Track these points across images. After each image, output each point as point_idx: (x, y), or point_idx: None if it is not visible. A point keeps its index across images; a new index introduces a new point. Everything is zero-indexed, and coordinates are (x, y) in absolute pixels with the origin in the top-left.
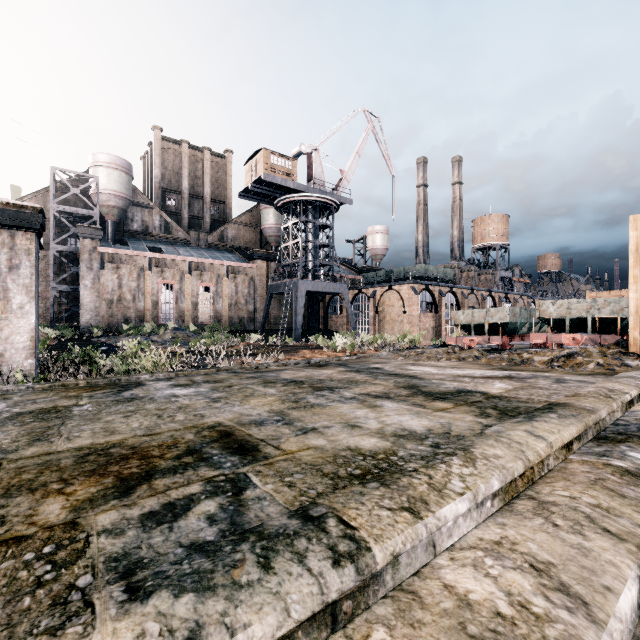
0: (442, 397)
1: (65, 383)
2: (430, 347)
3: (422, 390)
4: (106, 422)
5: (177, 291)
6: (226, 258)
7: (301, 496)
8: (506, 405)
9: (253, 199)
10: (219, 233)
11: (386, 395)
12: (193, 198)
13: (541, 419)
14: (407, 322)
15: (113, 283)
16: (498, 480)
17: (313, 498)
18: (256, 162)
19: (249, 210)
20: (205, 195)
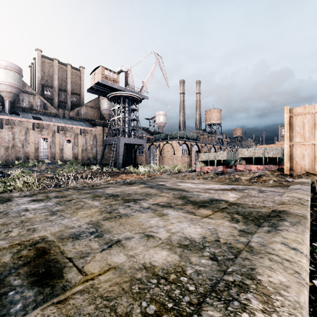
0: (203, 205)
1: None
2: (187, 172)
3: (190, 200)
4: None
5: (50, 142)
6: (80, 125)
7: None
8: (243, 210)
9: (95, 93)
10: (76, 111)
11: (169, 204)
12: (61, 91)
13: (283, 228)
14: (175, 159)
15: (9, 136)
16: None
17: None
18: (97, 73)
19: (93, 99)
20: (68, 90)
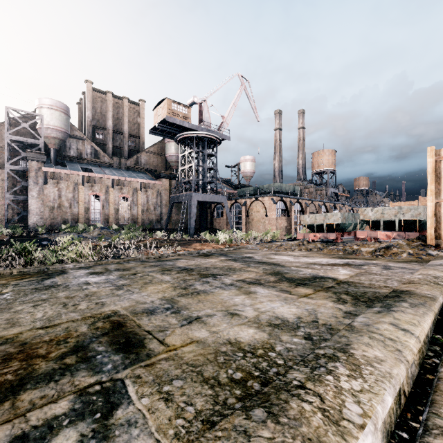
0: (302, 283)
1: (0, 272)
2: (285, 240)
3: (285, 276)
4: (14, 312)
5: (103, 200)
6: (140, 177)
7: (177, 418)
8: (355, 290)
9: (159, 135)
10: (135, 159)
11: (258, 281)
12: (116, 133)
13: (398, 309)
14: (268, 223)
15: (54, 194)
16: (390, 395)
17: (190, 421)
18: (161, 108)
19: (157, 143)
20: (125, 131)
